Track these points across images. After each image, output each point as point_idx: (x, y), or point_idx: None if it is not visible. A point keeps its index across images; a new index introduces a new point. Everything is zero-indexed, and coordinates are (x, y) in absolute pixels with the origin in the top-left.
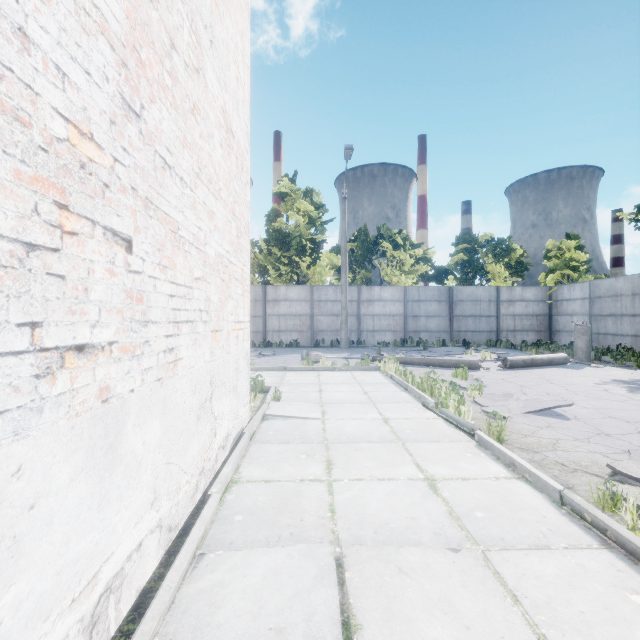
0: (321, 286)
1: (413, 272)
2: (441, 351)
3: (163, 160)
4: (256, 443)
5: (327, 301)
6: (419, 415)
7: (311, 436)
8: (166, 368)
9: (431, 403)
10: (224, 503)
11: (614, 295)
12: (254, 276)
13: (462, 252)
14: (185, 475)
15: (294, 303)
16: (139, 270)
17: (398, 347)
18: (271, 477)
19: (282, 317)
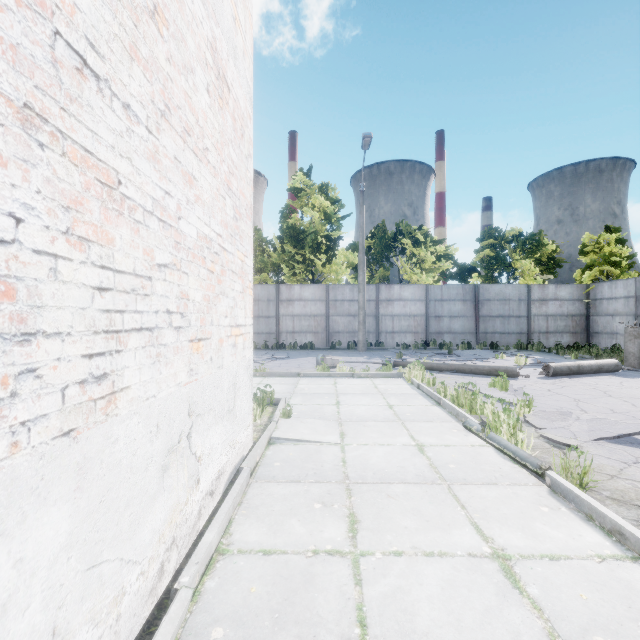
0: (337, 285)
1: (434, 270)
2: (468, 354)
3: (79, 58)
4: (257, 481)
5: (343, 301)
6: (461, 440)
7: (328, 471)
8: (87, 409)
9: (475, 425)
10: (200, 597)
11: None
12: (268, 275)
13: (488, 248)
14: (135, 566)
15: (309, 303)
16: (2, 237)
17: (419, 350)
18: (273, 544)
19: (296, 318)
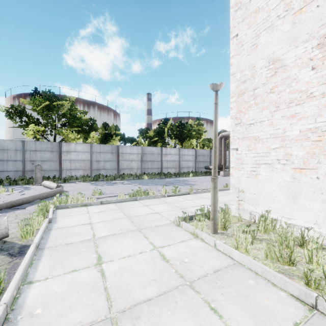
0: None
1: None
2: None
3: None
4: None
5: None
6: (177, 197)
7: (222, 204)
8: None
9: (170, 194)
10: None
11: (3, 149)
12: None
13: None
14: None
15: None
16: None
17: None
18: None
19: None
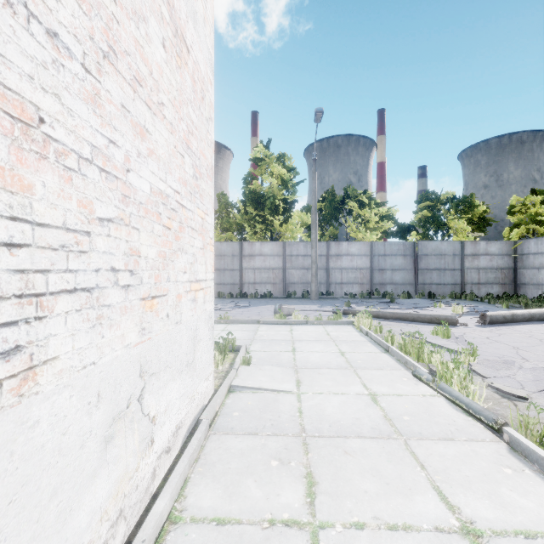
0: (293, 242)
1: (377, 229)
2: (408, 303)
3: None
4: (216, 433)
5: (298, 256)
6: (412, 390)
7: (285, 423)
8: None
9: (425, 374)
10: None
11: None
12: (233, 234)
13: (425, 209)
14: None
15: (268, 258)
16: None
17: (365, 298)
18: (227, 511)
19: (257, 270)
